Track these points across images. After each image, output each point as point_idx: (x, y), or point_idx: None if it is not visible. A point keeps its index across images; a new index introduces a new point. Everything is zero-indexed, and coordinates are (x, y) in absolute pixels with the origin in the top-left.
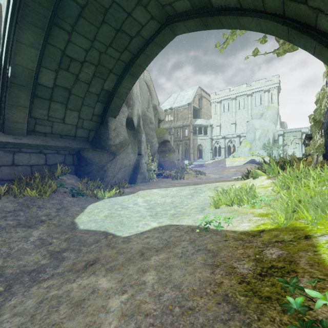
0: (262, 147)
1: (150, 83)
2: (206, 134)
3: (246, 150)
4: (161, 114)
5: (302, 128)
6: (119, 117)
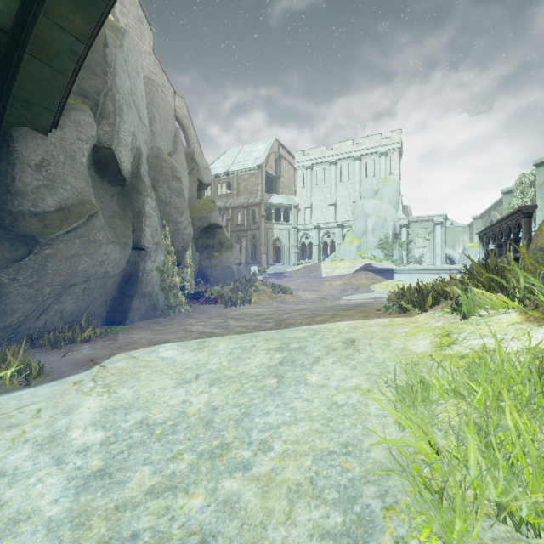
0: (377, 244)
1: (187, 122)
2: (288, 221)
3: (353, 249)
4: (204, 171)
5: (434, 216)
6: (61, 135)
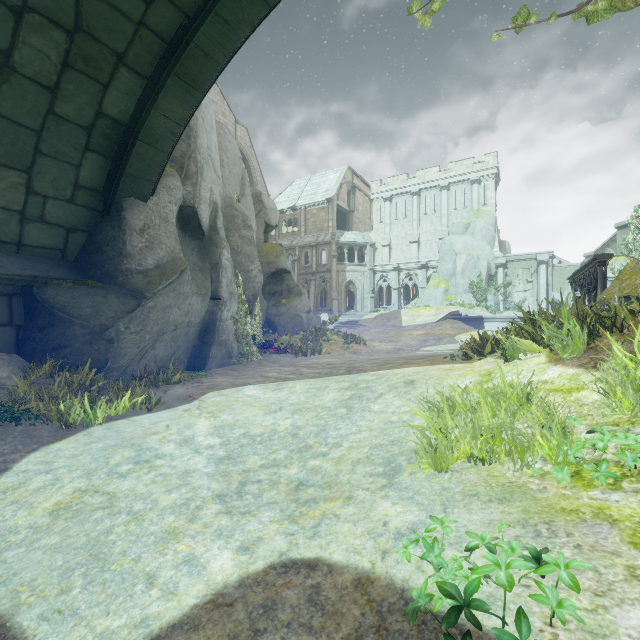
0: (468, 288)
1: (250, 153)
2: (363, 261)
3: (439, 294)
4: (271, 213)
5: (538, 253)
6: (156, 201)
